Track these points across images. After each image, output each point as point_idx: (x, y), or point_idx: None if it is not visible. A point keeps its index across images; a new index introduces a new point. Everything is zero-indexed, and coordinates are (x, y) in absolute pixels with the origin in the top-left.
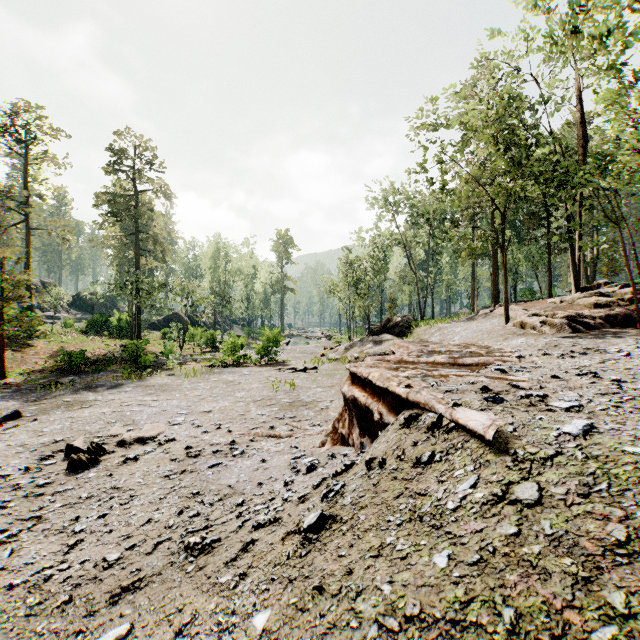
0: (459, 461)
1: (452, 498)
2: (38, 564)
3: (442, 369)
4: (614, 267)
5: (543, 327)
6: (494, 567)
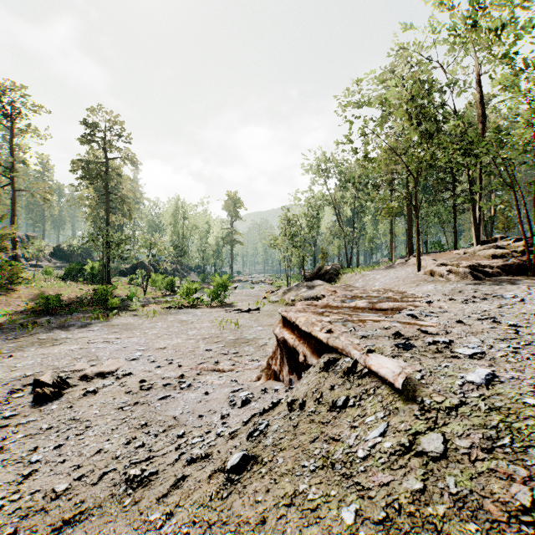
0: (370, 407)
1: (362, 446)
2: None
3: (361, 314)
4: (508, 224)
5: (449, 275)
6: (399, 527)
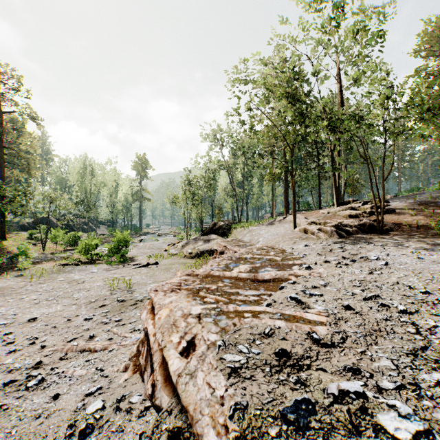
0: None
1: None
2: None
3: (241, 291)
4: (355, 189)
5: (319, 233)
6: None
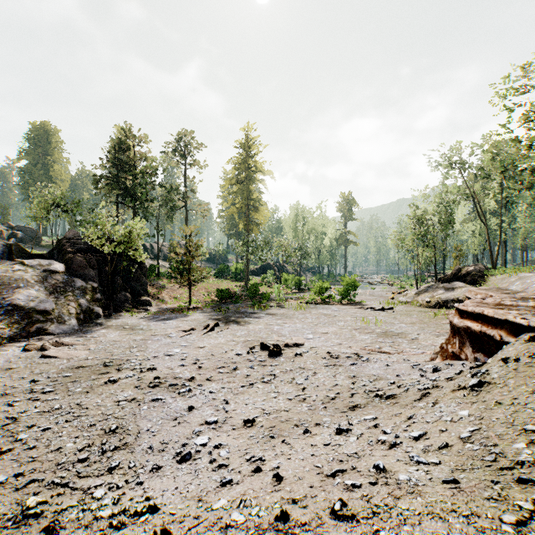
0: None
1: None
2: (292, 393)
3: None
4: None
5: None
6: None
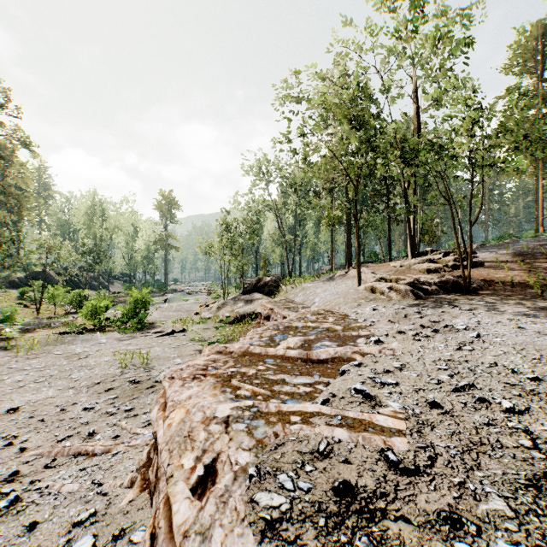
0: None
1: None
2: None
3: (289, 378)
4: (434, 237)
5: (391, 293)
6: None
